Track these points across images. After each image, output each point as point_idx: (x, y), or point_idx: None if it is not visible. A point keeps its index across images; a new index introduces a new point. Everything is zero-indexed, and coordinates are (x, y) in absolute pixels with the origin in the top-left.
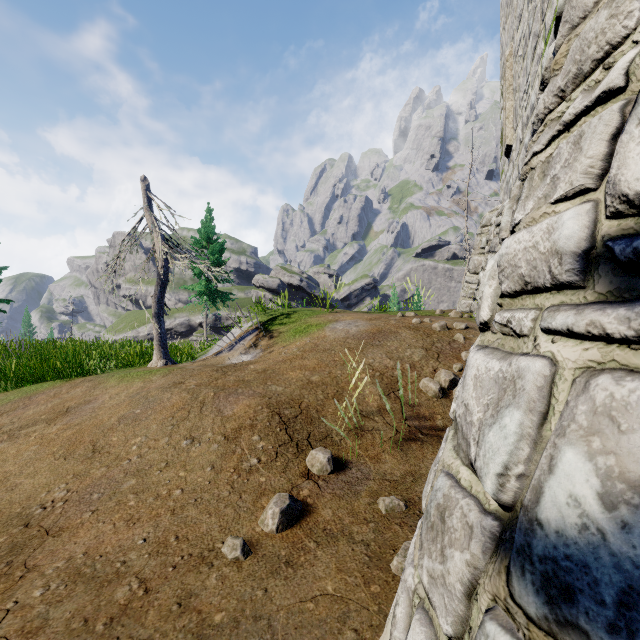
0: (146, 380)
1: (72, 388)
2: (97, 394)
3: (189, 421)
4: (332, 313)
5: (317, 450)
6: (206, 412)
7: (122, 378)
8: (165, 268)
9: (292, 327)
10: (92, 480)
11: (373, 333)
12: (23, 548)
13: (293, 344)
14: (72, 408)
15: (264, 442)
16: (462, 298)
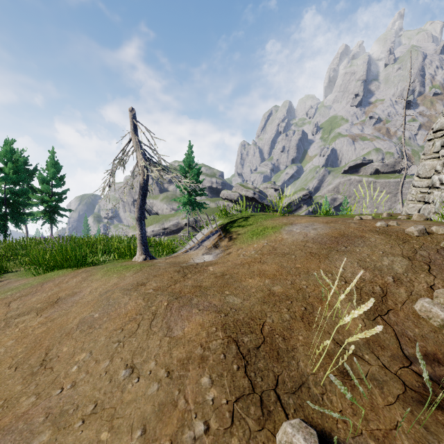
0: (121, 276)
1: (72, 278)
2: (83, 286)
3: (135, 338)
4: (285, 216)
5: (294, 426)
6: (155, 328)
7: (106, 272)
8: (145, 180)
9: (249, 229)
10: (11, 418)
11: (335, 237)
12: None
13: (251, 246)
14: (61, 299)
15: (216, 390)
16: (410, 202)
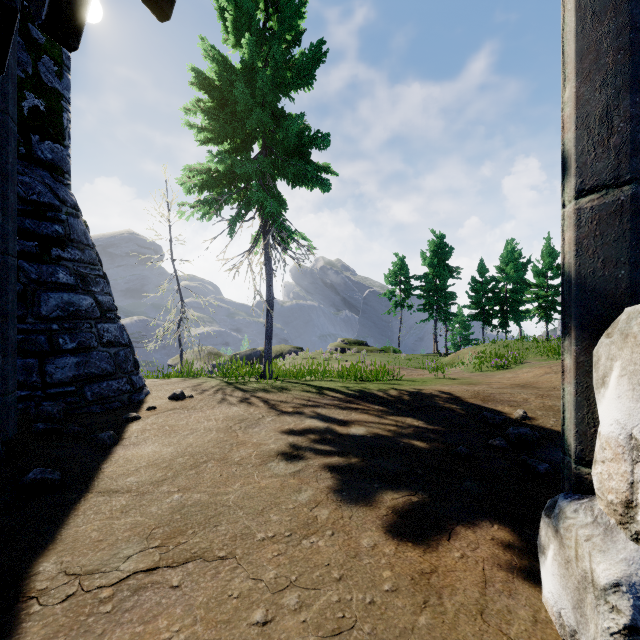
0: None
1: None
2: None
3: None
4: None
5: None
6: None
7: None
8: None
9: None
10: None
11: None
12: (551, 390)
13: None
14: None
15: None
16: None
